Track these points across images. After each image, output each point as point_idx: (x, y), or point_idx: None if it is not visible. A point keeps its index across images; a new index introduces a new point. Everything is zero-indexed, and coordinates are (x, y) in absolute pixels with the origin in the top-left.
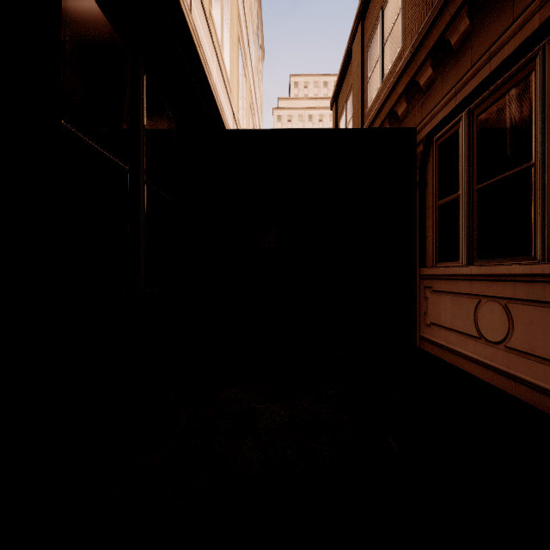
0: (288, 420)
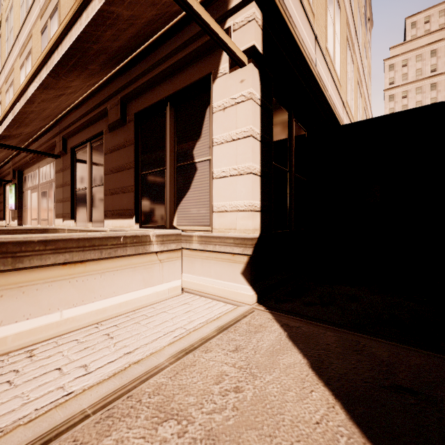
0: (380, 303)
